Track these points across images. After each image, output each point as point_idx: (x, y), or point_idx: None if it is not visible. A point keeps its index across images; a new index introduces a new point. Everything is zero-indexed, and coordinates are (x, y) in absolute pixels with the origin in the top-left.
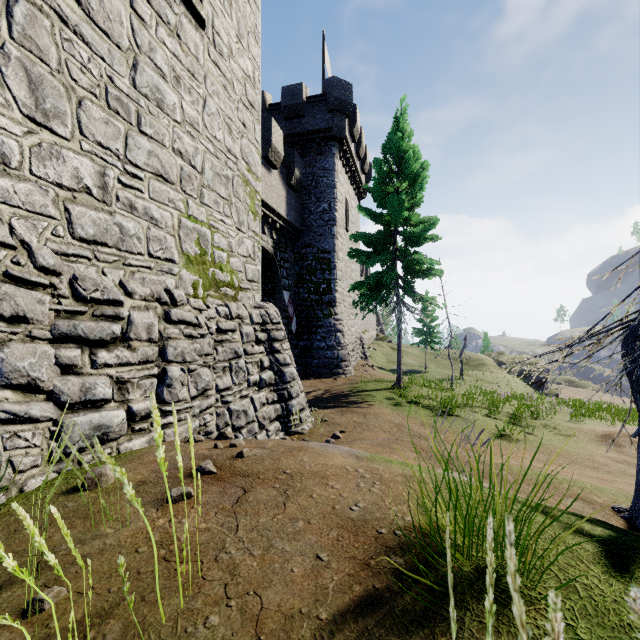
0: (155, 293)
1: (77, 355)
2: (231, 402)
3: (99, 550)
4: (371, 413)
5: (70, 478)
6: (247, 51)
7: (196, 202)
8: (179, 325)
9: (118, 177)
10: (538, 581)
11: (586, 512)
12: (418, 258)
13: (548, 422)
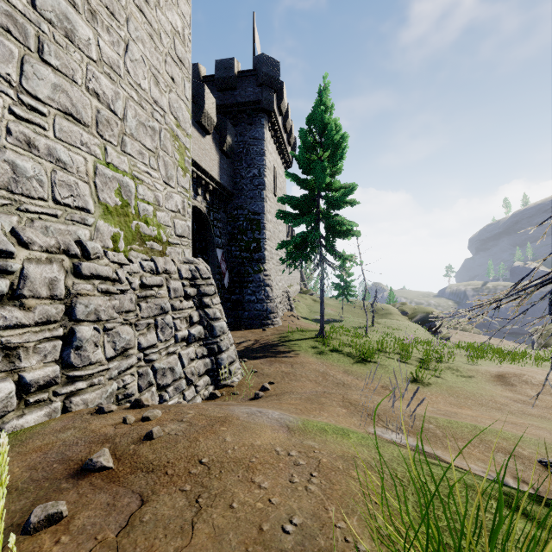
0: (62, 244)
1: None
2: (156, 360)
3: None
4: (298, 362)
5: None
6: (176, 6)
7: (116, 150)
8: (92, 280)
9: (9, 107)
10: None
11: (518, 469)
12: (339, 219)
13: (451, 365)
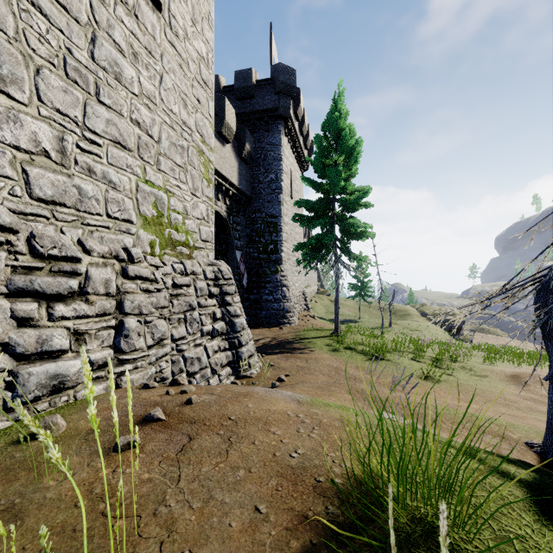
0: (113, 251)
1: (34, 308)
2: (186, 350)
3: (38, 505)
4: (312, 358)
5: (23, 427)
6: (201, 35)
7: (153, 168)
8: (136, 280)
9: (77, 142)
10: (474, 534)
11: (503, 448)
12: (353, 222)
13: (465, 364)
